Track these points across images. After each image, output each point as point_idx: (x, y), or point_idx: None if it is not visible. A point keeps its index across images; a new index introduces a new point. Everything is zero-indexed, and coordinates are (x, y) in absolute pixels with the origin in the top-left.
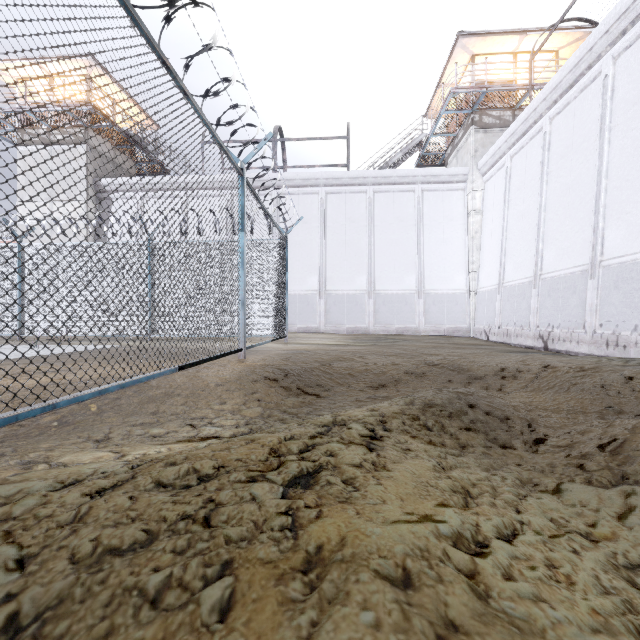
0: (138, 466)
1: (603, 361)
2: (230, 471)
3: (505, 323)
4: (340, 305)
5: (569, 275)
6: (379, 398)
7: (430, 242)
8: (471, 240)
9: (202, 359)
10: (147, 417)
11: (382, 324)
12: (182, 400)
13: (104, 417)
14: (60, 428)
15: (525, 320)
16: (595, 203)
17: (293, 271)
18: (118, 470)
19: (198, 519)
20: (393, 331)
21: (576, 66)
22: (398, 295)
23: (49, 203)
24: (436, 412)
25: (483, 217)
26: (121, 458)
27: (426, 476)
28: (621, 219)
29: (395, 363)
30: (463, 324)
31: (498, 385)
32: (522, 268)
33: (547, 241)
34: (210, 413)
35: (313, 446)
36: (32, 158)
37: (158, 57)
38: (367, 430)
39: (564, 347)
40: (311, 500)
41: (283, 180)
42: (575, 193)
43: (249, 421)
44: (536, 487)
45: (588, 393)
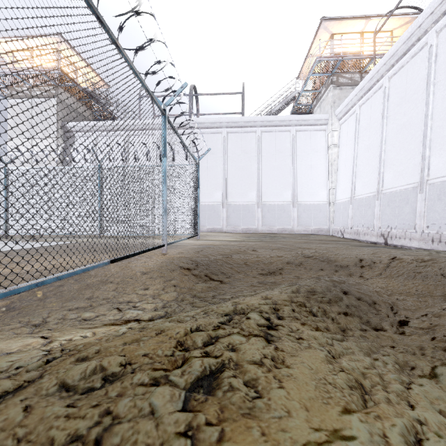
0: (53, 359)
1: (433, 253)
2: (135, 370)
3: (355, 225)
4: (237, 212)
5: (403, 190)
6: (268, 283)
7: (301, 167)
8: (331, 166)
9: (131, 253)
10: (83, 302)
11: (267, 226)
12: (113, 287)
13: (46, 302)
14: (6, 313)
15: (370, 223)
16: (423, 138)
17: (204, 188)
18: (31, 365)
19: (88, 443)
20: (275, 231)
21: (408, 39)
22: (278, 205)
23: (30, 140)
24: (318, 299)
25: (339, 149)
26: (48, 344)
27: (322, 371)
28: (443, 149)
29: (279, 255)
30: (325, 226)
31: (358, 273)
32: (368, 186)
33: (387, 166)
34: (135, 297)
35: (216, 339)
36: (18, 108)
37: (93, 13)
38: (263, 319)
39: (400, 243)
40: (213, 413)
41: (197, 123)
42: (408, 131)
43: (166, 304)
44: (413, 371)
45: (431, 280)
